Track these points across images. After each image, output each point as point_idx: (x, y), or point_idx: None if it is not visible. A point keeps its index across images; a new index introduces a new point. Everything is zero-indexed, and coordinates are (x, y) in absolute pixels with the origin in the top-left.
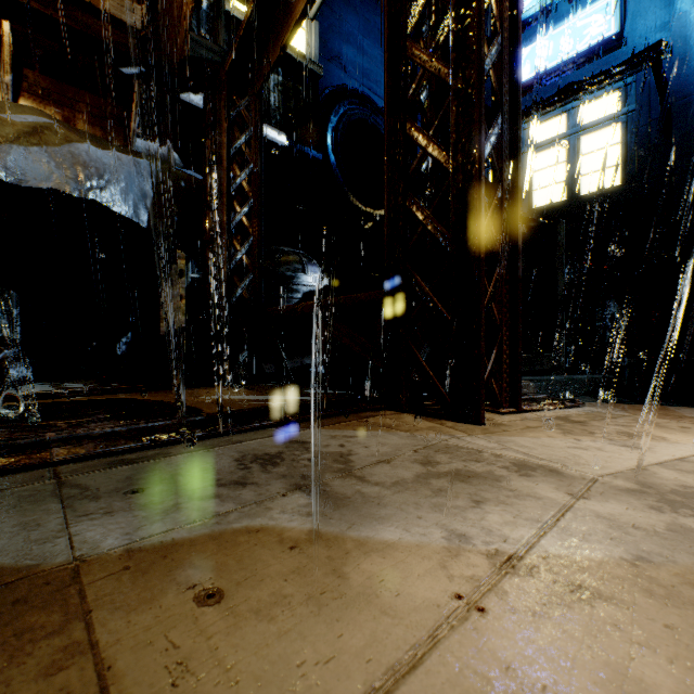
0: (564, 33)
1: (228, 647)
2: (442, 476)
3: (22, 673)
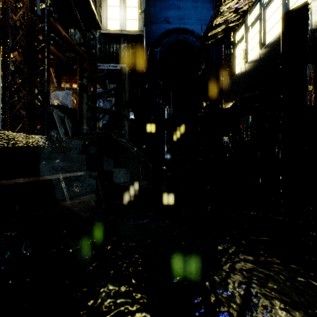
0: None
1: None
2: None
3: None
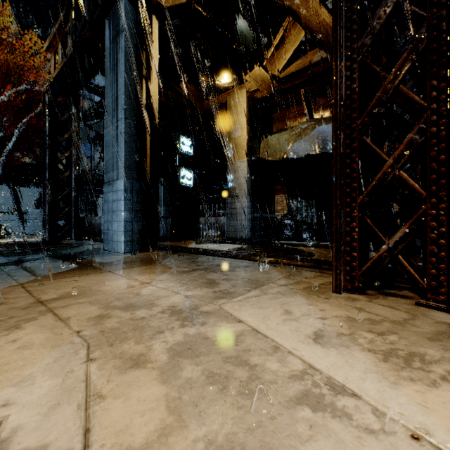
0: None
1: (135, 270)
2: (209, 281)
3: (137, 265)
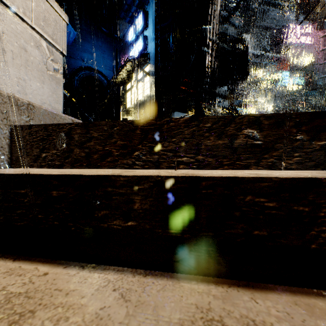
0: (136, 47)
1: None
2: None
3: None
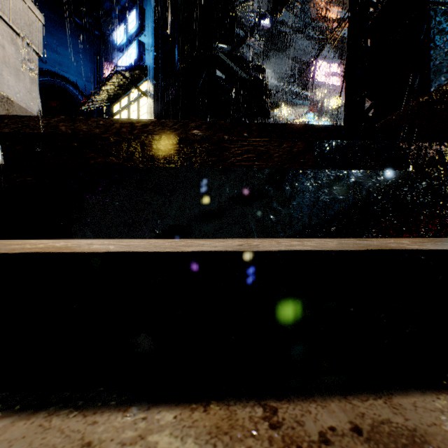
0: (128, 55)
1: None
2: None
3: None
